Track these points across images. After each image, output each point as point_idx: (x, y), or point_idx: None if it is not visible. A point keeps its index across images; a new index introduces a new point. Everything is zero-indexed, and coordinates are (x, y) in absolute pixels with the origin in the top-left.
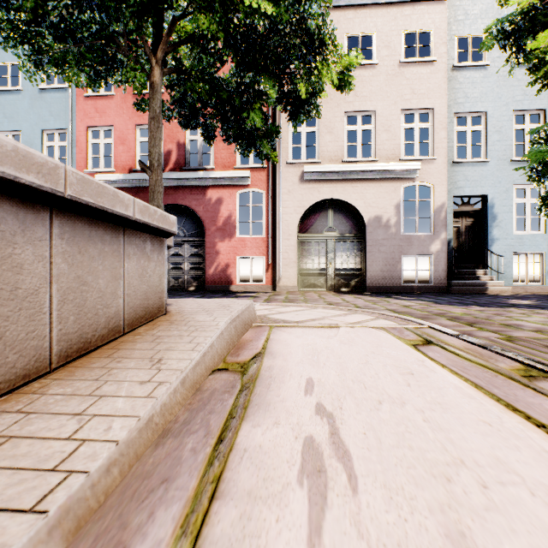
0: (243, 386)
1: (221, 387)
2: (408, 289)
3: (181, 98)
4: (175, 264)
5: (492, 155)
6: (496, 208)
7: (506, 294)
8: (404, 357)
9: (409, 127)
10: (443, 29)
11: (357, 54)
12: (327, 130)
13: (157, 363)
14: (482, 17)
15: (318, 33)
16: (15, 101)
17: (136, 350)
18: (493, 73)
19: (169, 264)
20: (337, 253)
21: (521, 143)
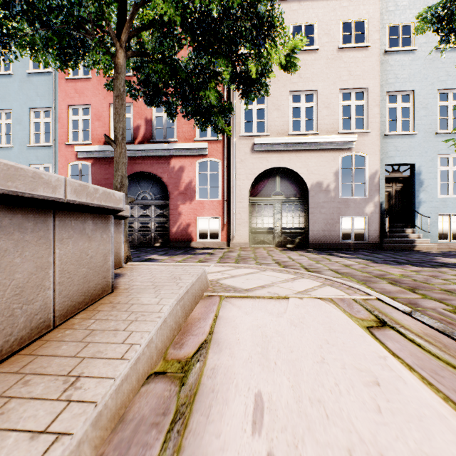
0: (177, 411)
1: (150, 413)
2: (345, 246)
3: (146, 79)
4: (144, 223)
5: (419, 128)
6: (422, 175)
7: (433, 250)
8: (362, 350)
9: (346, 104)
10: (377, 18)
11: (302, 37)
12: (275, 107)
13: (70, 386)
14: (410, 8)
15: (267, 16)
16: (7, 84)
17: (56, 358)
18: (420, 56)
19: (138, 223)
20: (284, 214)
21: (445, 118)
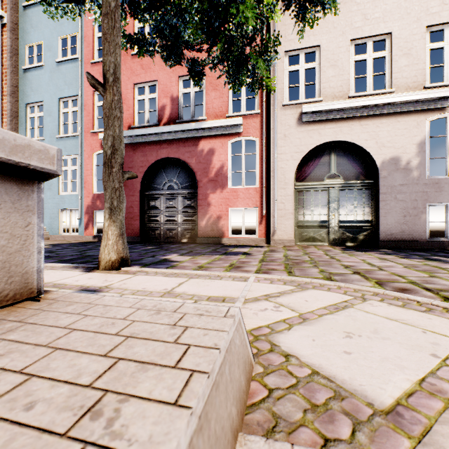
0: None
1: None
2: (435, 245)
3: (161, 21)
4: (170, 216)
5: None
6: None
7: None
8: None
9: (437, 46)
10: None
11: None
12: (329, 63)
13: None
14: None
15: None
16: (39, 76)
17: None
18: None
19: (163, 216)
20: (341, 202)
21: None
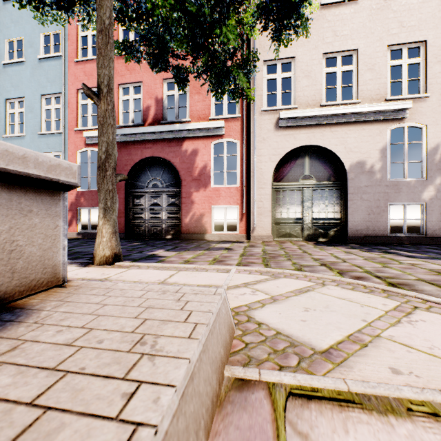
0: None
1: None
2: (395, 240)
3: (149, 32)
4: (154, 213)
5: None
6: None
7: None
8: None
9: (396, 63)
10: None
11: None
12: (304, 74)
13: None
14: None
15: None
16: (20, 71)
17: None
18: None
19: (148, 213)
20: (314, 201)
21: None
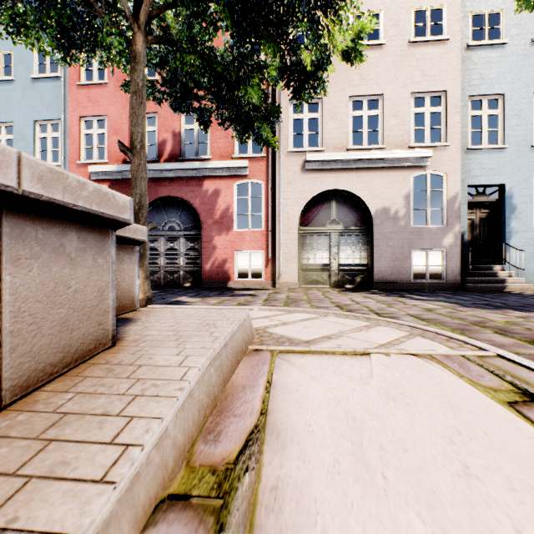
0: None
1: None
2: (418, 286)
3: (172, 77)
4: (171, 259)
5: (511, 141)
6: (514, 198)
7: (529, 292)
8: (525, 449)
9: (419, 111)
10: (457, 5)
11: (371, 17)
12: (330, 116)
13: None
14: None
15: None
16: (8, 91)
17: None
18: (512, 52)
19: (164, 259)
20: (341, 247)
21: None
